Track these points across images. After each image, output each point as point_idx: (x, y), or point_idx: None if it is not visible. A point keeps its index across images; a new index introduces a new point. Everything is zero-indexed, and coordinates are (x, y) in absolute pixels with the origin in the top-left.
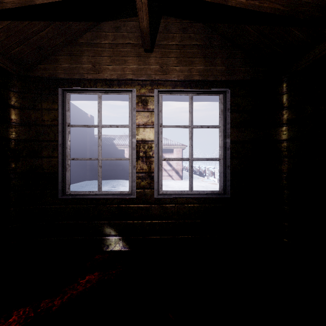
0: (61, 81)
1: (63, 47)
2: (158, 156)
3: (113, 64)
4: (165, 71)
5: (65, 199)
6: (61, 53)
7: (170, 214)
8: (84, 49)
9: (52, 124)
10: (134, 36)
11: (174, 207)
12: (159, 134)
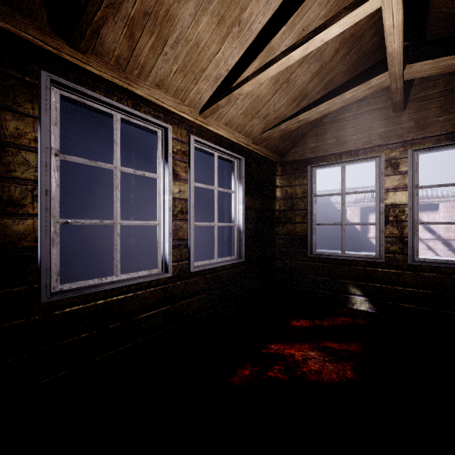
0: (310, 160)
1: (310, 130)
2: (412, 220)
3: (357, 134)
4: (422, 126)
5: (313, 258)
6: (308, 136)
7: (429, 284)
8: (328, 127)
9: (303, 196)
10: (381, 100)
11: (436, 276)
12: (414, 196)
